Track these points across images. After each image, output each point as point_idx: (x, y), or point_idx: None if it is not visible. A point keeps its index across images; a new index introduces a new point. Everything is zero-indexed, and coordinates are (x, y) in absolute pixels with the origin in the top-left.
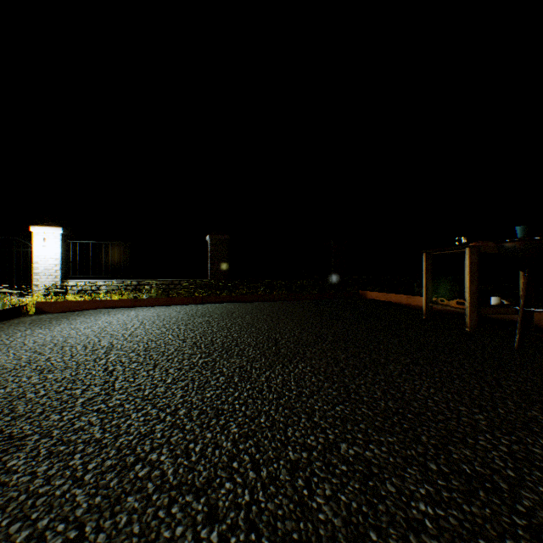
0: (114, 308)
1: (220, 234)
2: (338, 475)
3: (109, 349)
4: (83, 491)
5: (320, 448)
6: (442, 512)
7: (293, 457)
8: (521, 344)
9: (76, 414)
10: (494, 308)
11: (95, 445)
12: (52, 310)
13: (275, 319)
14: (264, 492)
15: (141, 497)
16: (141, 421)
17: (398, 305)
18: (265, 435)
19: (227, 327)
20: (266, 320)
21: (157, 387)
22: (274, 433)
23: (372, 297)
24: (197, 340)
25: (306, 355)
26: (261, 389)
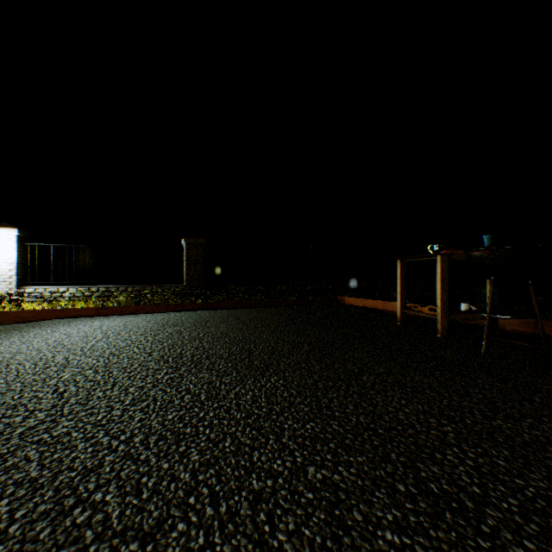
0: (76, 317)
1: (196, 238)
2: (303, 505)
3: (63, 366)
4: (4, 548)
5: (286, 474)
6: (409, 539)
7: (257, 487)
8: (487, 350)
9: (11, 448)
10: (463, 314)
11: (28, 487)
12: (3, 321)
13: (251, 328)
14: (221, 532)
15: (75, 550)
16: (89, 452)
17: (375, 310)
18: (229, 462)
19: (200, 337)
20: (242, 329)
21: (113, 410)
22: (238, 458)
23: (350, 303)
24: (165, 353)
25: (280, 366)
26: (229, 407)
